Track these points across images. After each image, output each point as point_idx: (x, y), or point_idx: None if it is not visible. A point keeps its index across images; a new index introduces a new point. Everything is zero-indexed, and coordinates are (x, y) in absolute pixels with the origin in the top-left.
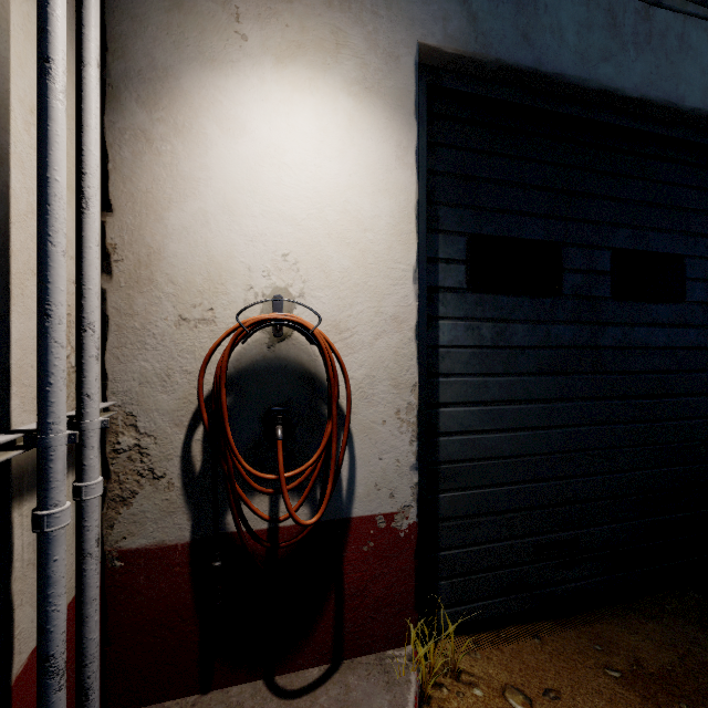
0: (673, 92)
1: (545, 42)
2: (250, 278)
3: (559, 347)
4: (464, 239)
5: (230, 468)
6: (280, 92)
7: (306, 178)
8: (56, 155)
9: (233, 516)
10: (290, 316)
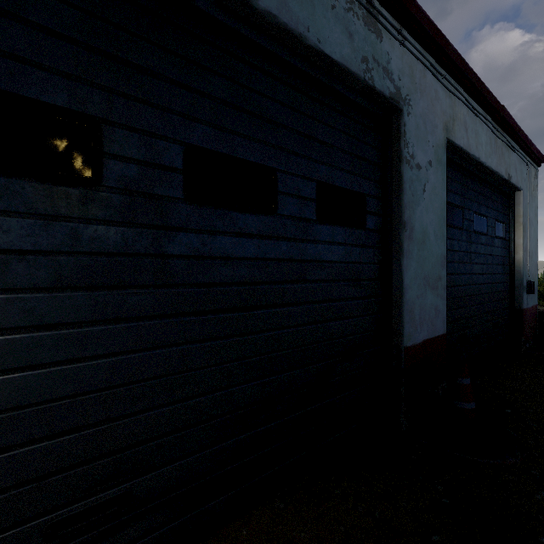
0: None
1: None
2: None
3: (97, 254)
4: None
5: None
6: None
7: None
8: None
9: None
10: None
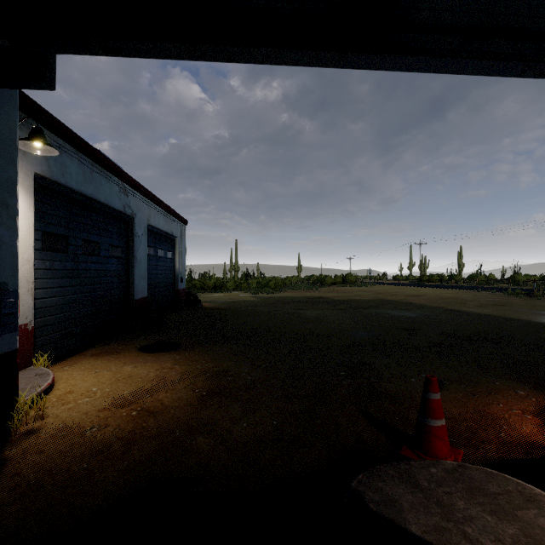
0: (98, 197)
1: (68, 177)
2: None
3: (68, 270)
4: (41, 233)
5: None
6: None
7: None
8: None
9: None
10: None
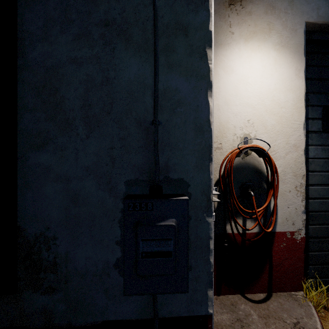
0: None
1: None
2: (235, 130)
3: None
4: (320, 108)
5: (232, 207)
6: (246, 53)
7: (257, 87)
8: (213, 90)
9: (231, 226)
10: (257, 145)
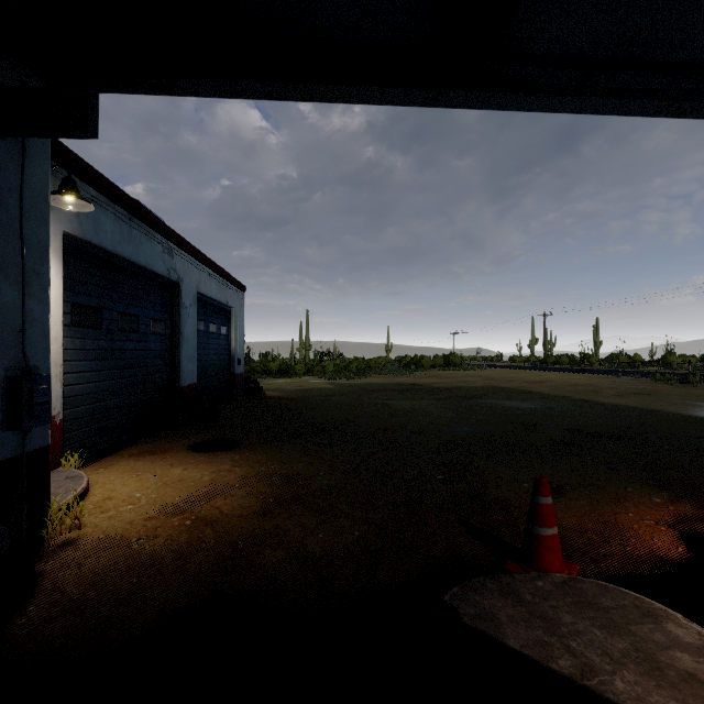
0: (138, 259)
1: (103, 236)
2: None
3: (102, 350)
4: (71, 304)
5: None
6: None
7: None
8: None
9: None
10: None
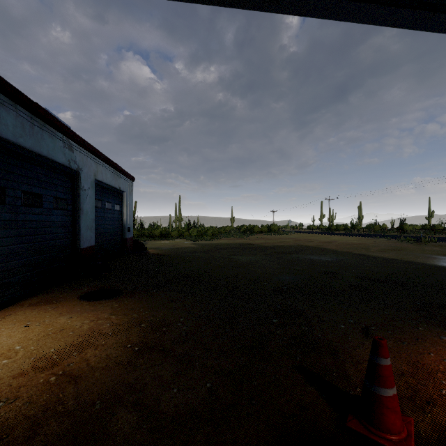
0: (40, 150)
1: (3, 128)
2: None
3: (5, 221)
4: None
5: None
6: None
7: None
8: None
9: None
10: None
